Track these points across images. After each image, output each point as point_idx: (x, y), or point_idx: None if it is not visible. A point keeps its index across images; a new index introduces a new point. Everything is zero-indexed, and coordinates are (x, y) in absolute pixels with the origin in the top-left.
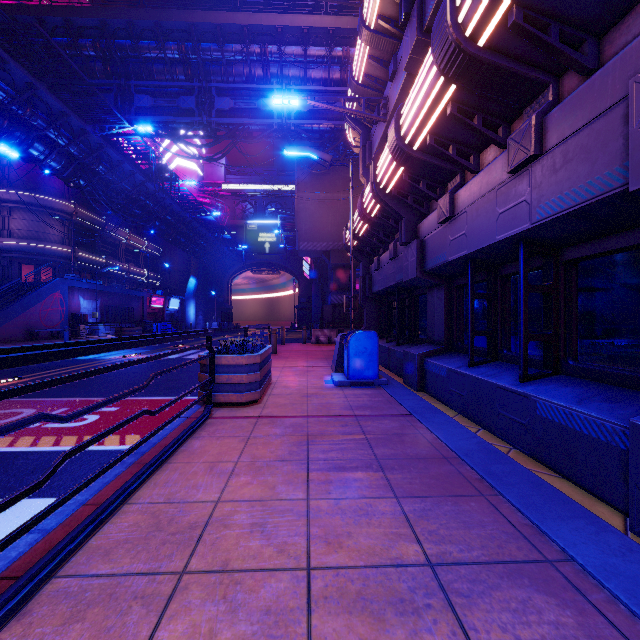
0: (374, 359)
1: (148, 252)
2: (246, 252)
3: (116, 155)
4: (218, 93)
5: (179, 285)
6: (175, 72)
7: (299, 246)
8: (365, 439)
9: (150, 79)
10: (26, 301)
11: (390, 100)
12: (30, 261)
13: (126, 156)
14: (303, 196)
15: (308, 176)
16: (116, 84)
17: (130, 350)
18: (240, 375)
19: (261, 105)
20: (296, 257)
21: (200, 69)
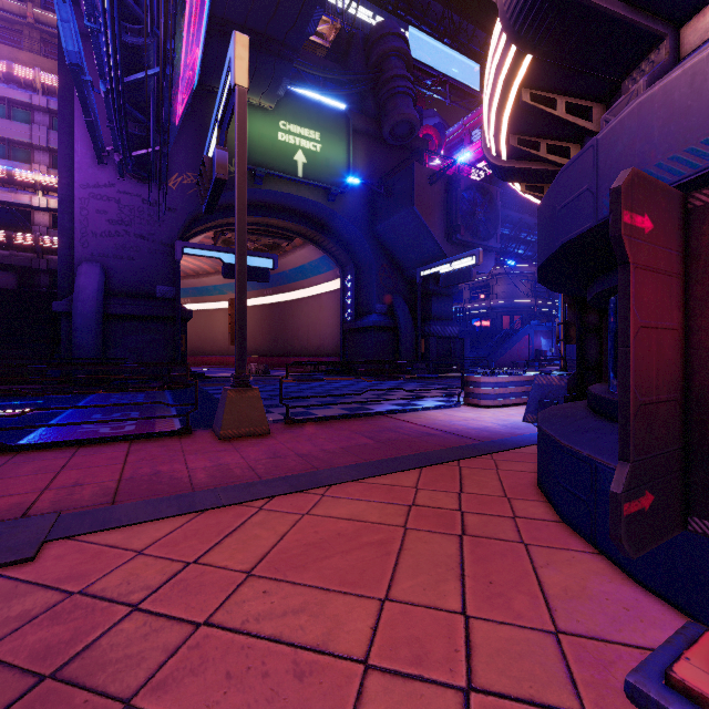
0: None
1: None
2: None
3: None
4: None
5: None
6: None
7: None
8: None
9: None
10: (510, 342)
11: None
12: (507, 313)
13: None
14: None
15: None
16: None
17: None
18: None
19: None
20: None
21: None
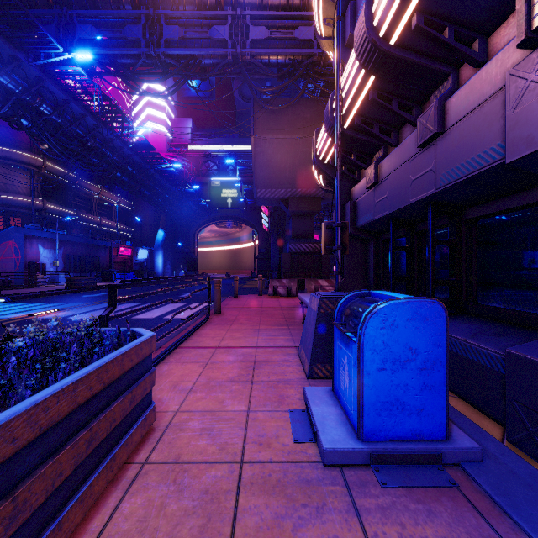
0: (436, 381)
1: (121, 207)
2: (210, 207)
3: (60, 93)
4: (167, 22)
5: (149, 237)
6: (121, 0)
7: (256, 193)
8: None
9: (95, 9)
10: None
11: None
12: None
13: (73, 95)
14: (260, 138)
15: (265, 117)
16: (57, 14)
17: (59, 303)
18: None
19: (213, 33)
20: (256, 211)
21: None
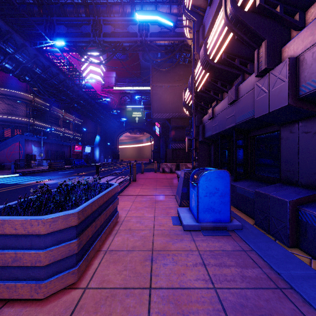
0: (226, 200)
1: (75, 122)
2: (126, 122)
3: (46, 62)
4: (104, 23)
5: (91, 140)
6: (79, 12)
7: (153, 116)
8: None
9: (65, 16)
10: None
11: None
12: (9, 126)
13: (53, 63)
14: (155, 86)
15: (158, 74)
16: (45, 19)
17: (48, 176)
18: (35, 252)
19: (130, 29)
20: (152, 125)
21: (94, 9)
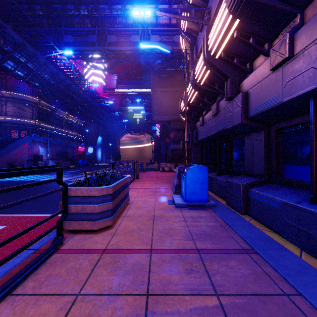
0: (205, 187)
1: (78, 124)
2: (127, 123)
3: (54, 69)
4: (109, 33)
5: (93, 140)
6: (85, 22)
7: (153, 118)
8: (221, 310)
9: (72, 27)
10: (8, 148)
11: (212, 7)
12: (16, 128)
13: (60, 70)
14: (155, 90)
15: (158, 79)
16: (54, 30)
17: None
18: (93, 205)
19: (132, 39)
20: (153, 126)
21: (99, 20)
